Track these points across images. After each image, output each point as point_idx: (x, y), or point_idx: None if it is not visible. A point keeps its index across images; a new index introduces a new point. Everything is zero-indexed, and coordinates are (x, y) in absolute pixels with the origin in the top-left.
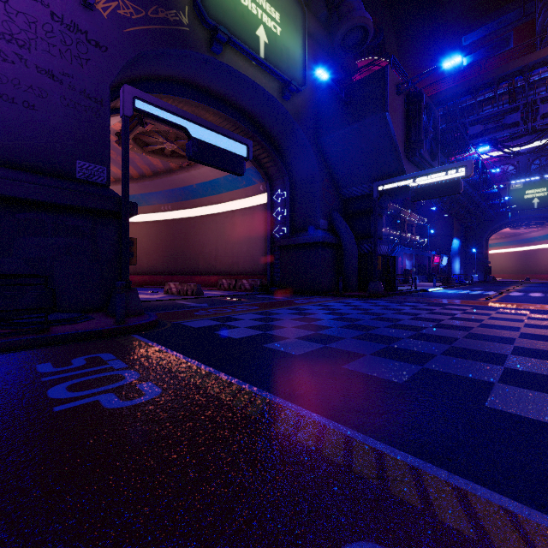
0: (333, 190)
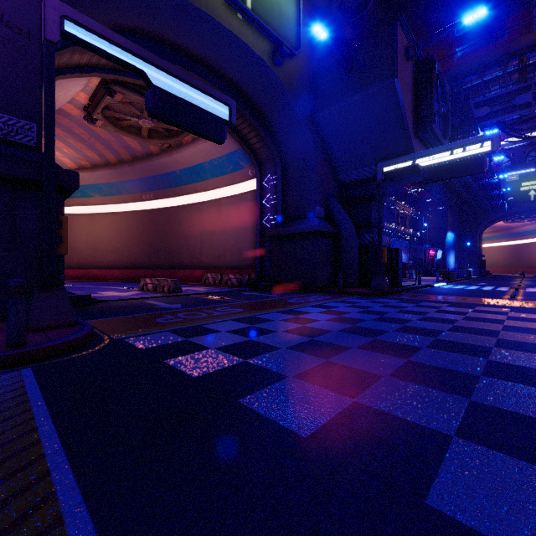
0: (330, 174)
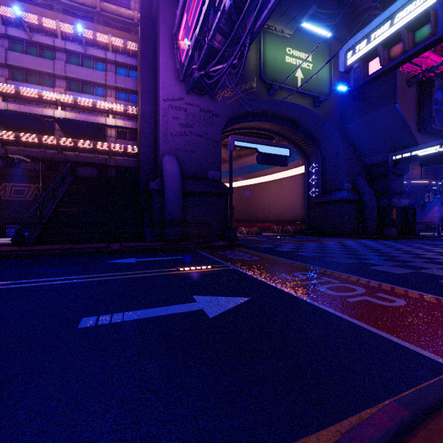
0: (356, 160)
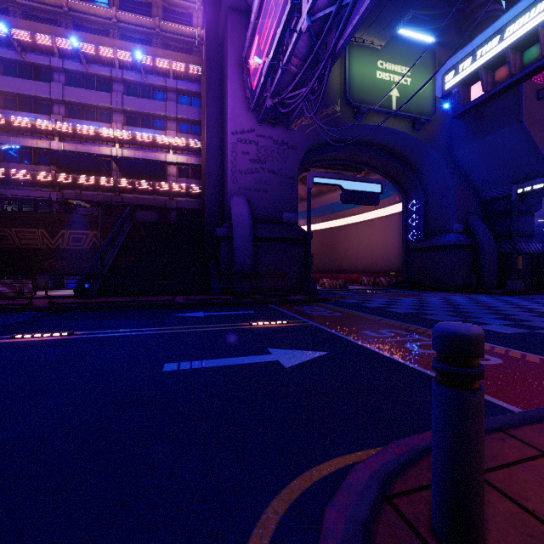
0: (469, 195)
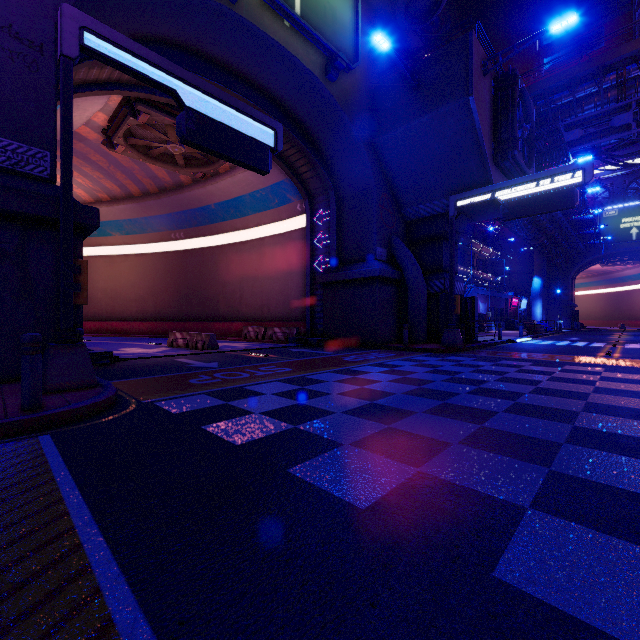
0: (393, 209)
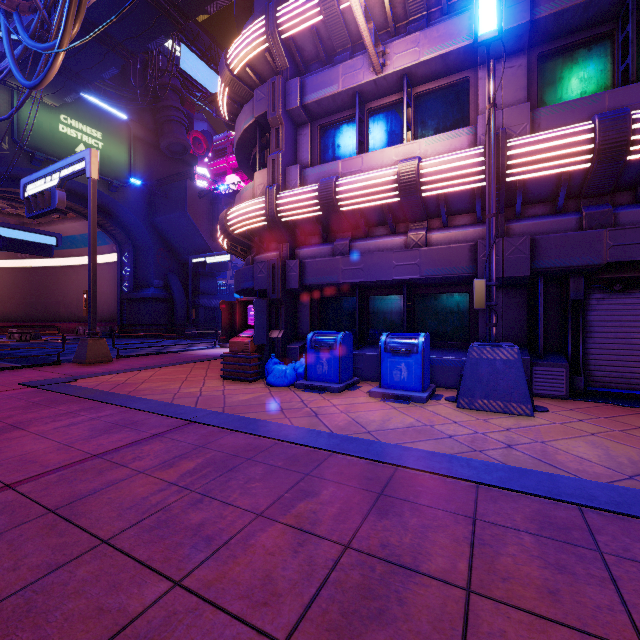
0: (170, 256)
